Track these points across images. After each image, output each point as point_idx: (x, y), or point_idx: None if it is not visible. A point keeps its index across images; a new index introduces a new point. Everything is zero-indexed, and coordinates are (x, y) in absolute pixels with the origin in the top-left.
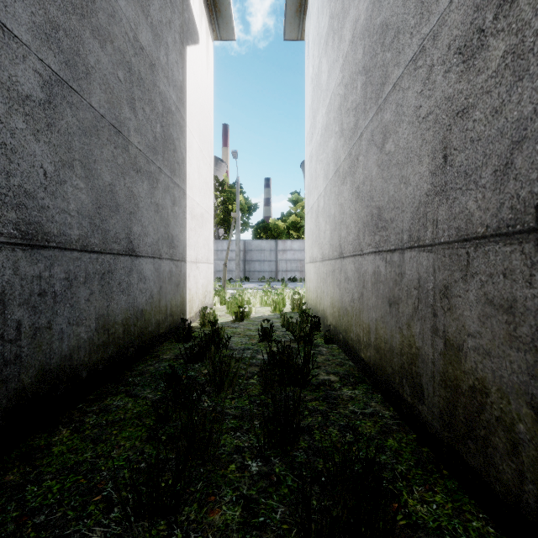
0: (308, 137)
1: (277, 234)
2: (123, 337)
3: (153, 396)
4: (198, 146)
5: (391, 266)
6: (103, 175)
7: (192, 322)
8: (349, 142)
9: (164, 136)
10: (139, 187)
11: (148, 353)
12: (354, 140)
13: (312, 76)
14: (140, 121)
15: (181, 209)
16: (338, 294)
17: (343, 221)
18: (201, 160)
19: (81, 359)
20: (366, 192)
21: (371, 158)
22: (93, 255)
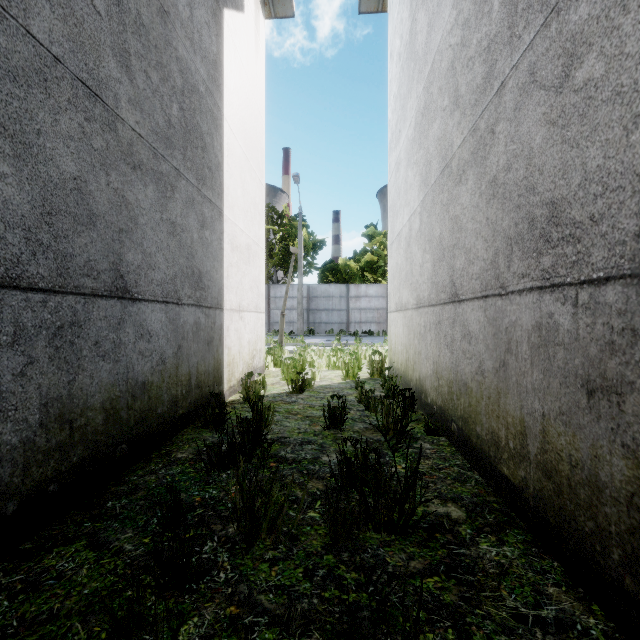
0: (394, 138)
1: (349, 278)
2: (104, 430)
3: (133, 548)
4: (243, 152)
5: (593, 314)
6: (60, 160)
7: (232, 393)
8: (472, 111)
9: (185, 125)
10: (137, 191)
11: (156, 448)
12: (484, 103)
13: (399, 50)
14: (141, 90)
15: (214, 235)
16: (448, 359)
17: (459, 243)
18: (247, 173)
19: (2, 482)
20: (514, 183)
21: (530, 115)
22: (35, 296)
